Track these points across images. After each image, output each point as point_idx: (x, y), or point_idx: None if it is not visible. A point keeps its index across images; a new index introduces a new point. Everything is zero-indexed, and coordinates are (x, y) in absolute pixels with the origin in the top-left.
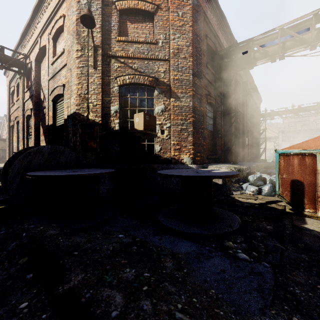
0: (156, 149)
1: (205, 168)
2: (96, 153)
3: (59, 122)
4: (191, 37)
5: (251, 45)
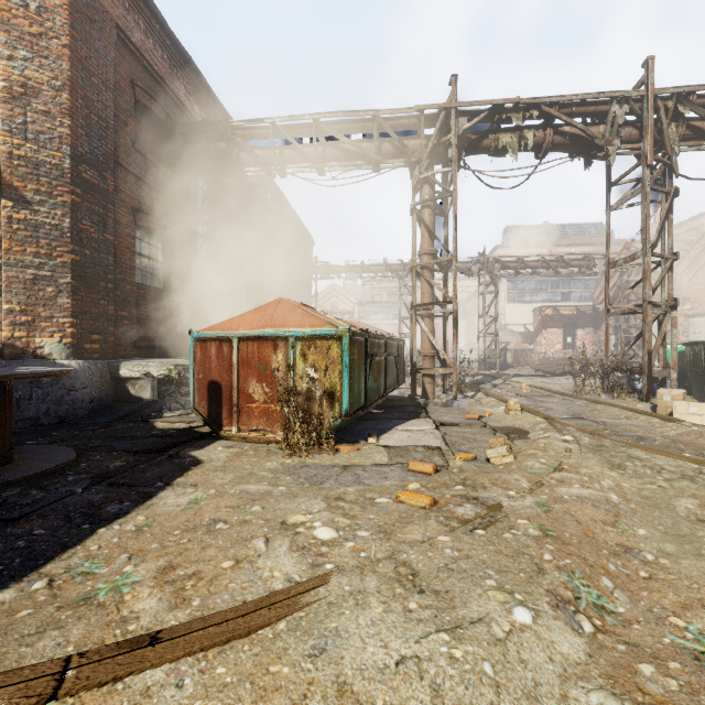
0: None
1: (114, 367)
2: None
3: None
4: (67, 72)
5: (230, 135)
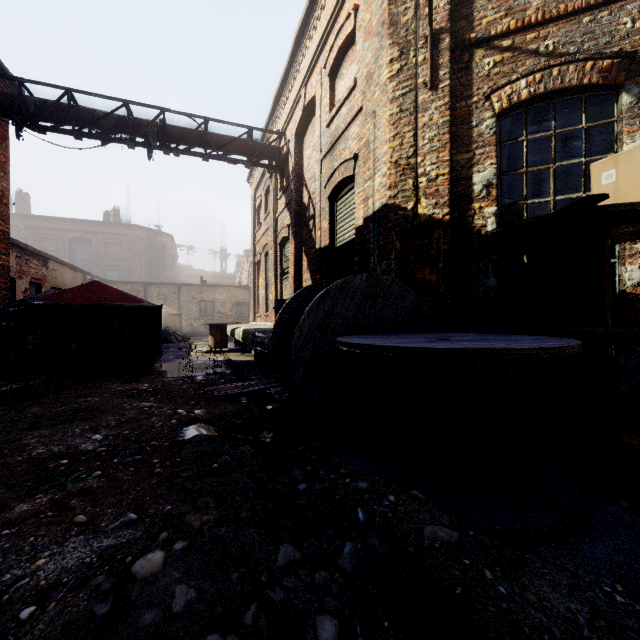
0: (627, 277)
1: None
2: (435, 297)
3: (342, 239)
4: None
5: None
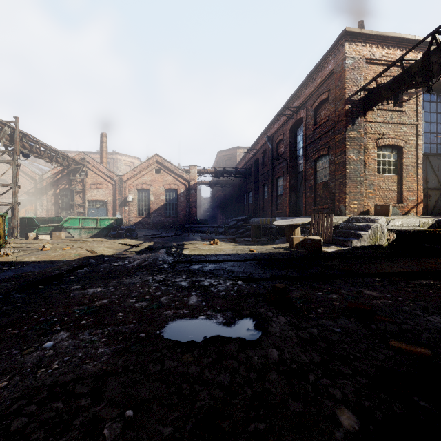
0: None
1: None
2: None
3: None
4: None
5: None
